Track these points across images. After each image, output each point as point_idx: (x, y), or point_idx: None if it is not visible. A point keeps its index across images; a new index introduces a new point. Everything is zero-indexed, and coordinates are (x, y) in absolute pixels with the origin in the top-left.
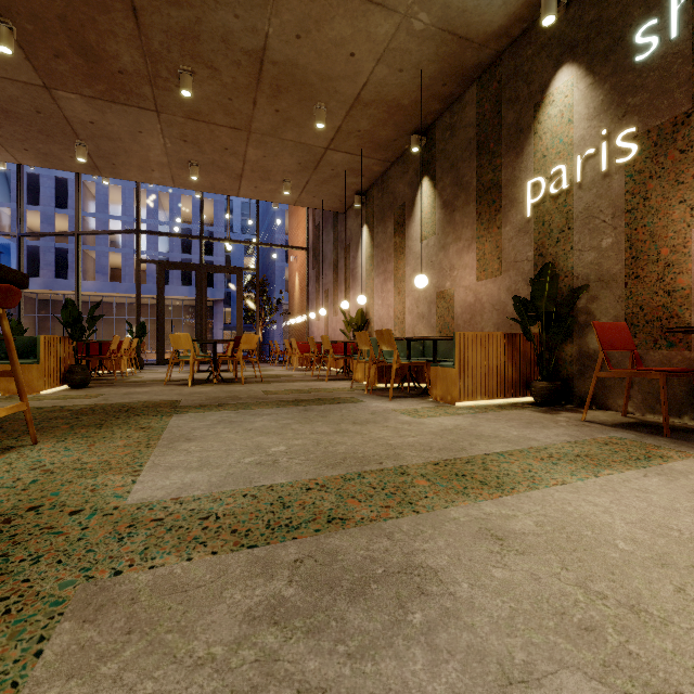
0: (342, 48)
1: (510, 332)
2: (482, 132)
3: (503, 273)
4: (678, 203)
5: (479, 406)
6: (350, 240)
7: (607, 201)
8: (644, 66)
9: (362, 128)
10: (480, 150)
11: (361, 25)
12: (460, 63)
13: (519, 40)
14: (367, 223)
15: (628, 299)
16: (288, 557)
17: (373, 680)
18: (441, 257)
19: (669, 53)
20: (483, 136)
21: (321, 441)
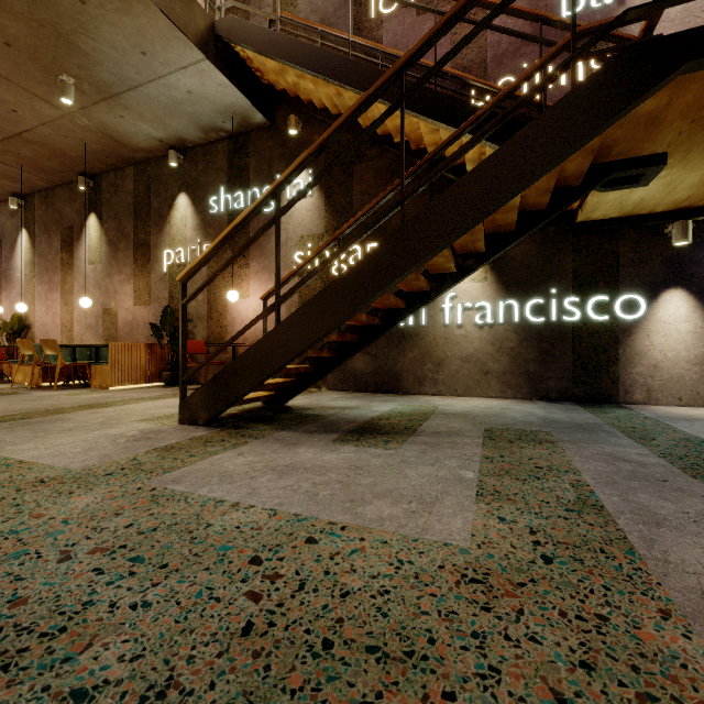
0: (3, 103)
1: (155, 342)
2: (138, 203)
3: (152, 304)
4: (224, 287)
5: (127, 388)
6: (2, 237)
7: (201, 276)
8: (214, 217)
9: (23, 153)
10: (137, 215)
11: (26, 101)
12: (119, 152)
13: (161, 159)
14: (26, 228)
15: (208, 328)
16: (7, 424)
17: (46, 426)
18: (108, 282)
19: (221, 217)
20: (139, 206)
21: (0, 408)
